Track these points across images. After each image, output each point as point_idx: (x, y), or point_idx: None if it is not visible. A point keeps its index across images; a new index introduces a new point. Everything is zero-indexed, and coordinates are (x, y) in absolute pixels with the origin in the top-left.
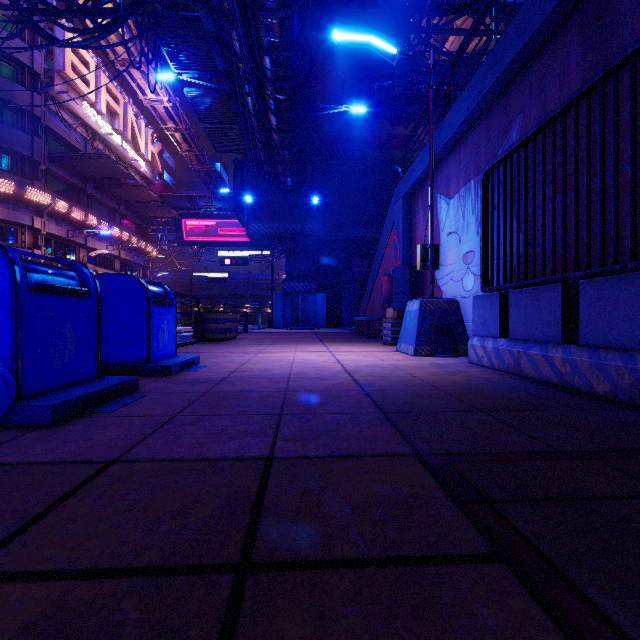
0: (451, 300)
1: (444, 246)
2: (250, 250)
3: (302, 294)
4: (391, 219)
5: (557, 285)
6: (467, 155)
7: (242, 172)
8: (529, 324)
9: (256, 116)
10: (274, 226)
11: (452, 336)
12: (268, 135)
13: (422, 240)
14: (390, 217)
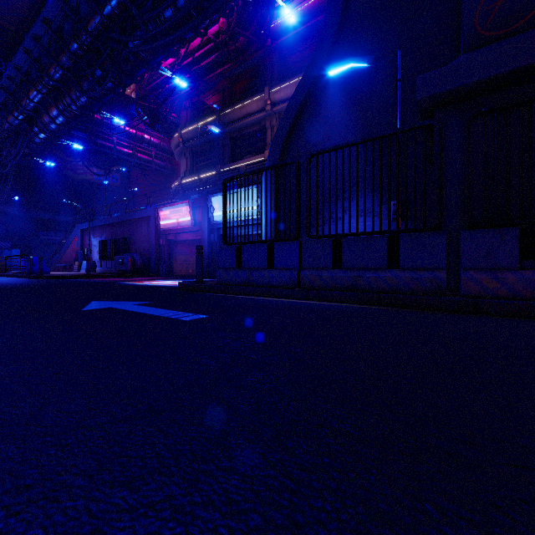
0: (94, 261)
1: (93, 248)
2: None
3: None
4: (76, 233)
5: (106, 261)
6: (98, 231)
7: None
8: (104, 266)
9: None
10: None
11: (94, 268)
12: None
13: (87, 244)
14: (75, 232)
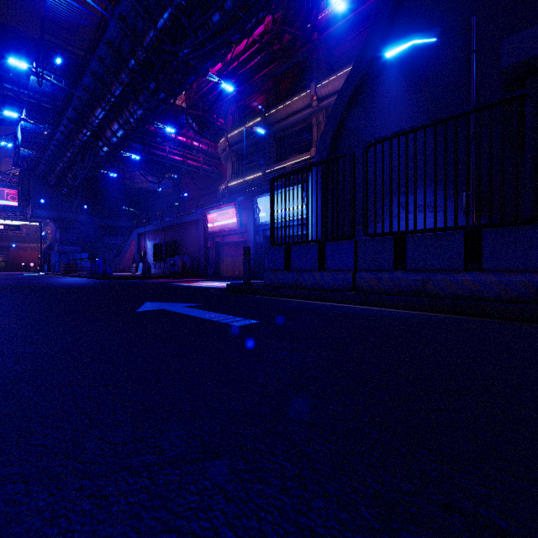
0: (149, 263)
1: (148, 251)
2: (22, 221)
3: (73, 253)
4: (133, 237)
5: (159, 263)
6: (152, 235)
7: (28, 178)
8: (157, 267)
9: (62, 172)
10: (53, 213)
11: (149, 270)
12: (64, 177)
13: (143, 247)
14: (133, 236)
